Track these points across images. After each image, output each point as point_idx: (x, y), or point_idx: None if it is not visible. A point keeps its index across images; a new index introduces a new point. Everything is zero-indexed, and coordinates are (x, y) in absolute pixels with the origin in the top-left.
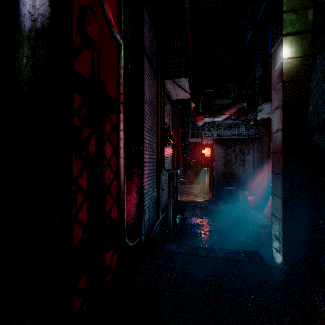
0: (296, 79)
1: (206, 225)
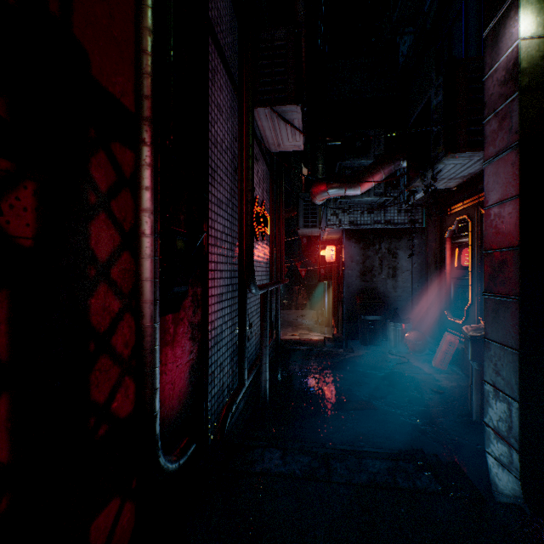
0: None
1: (335, 390)
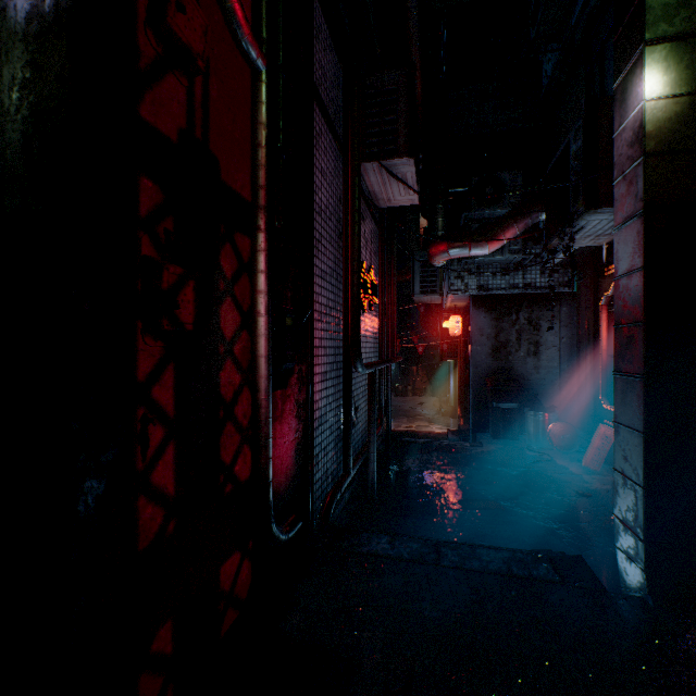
0: (679, 149)
1: (456, 488)
